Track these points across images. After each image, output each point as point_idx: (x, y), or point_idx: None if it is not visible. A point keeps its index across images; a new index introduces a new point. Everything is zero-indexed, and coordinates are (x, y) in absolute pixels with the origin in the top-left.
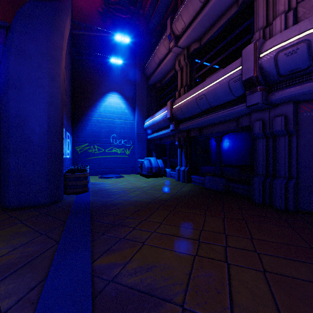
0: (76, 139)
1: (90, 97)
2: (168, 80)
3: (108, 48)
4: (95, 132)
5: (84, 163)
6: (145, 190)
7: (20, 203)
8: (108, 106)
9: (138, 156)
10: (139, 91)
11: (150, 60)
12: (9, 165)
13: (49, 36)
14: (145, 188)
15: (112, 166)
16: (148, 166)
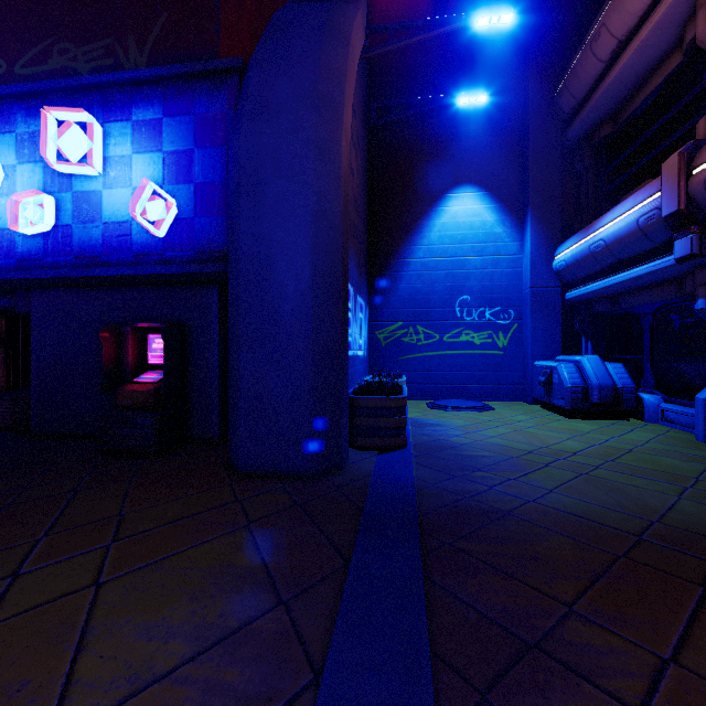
0: (376, 312)
1: (407, 211)
2: (651, 99)
3: (449, 77)
4: (417, 293)
5: (393, 368)
6: (587, 465)
7: (258, 463)
8: (450, 225)
9: (533, 353)
10: (536, 167)
11: (579, 59)
12: (240, 371)
13: (317, 52)
14: (584, 459)
15: (460, 377)
16: (575, 383)
